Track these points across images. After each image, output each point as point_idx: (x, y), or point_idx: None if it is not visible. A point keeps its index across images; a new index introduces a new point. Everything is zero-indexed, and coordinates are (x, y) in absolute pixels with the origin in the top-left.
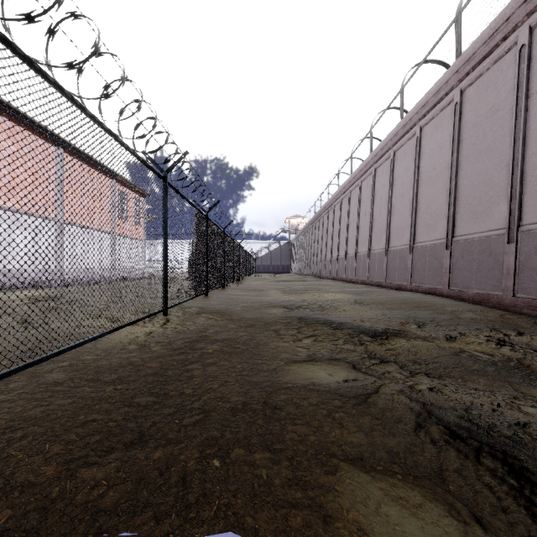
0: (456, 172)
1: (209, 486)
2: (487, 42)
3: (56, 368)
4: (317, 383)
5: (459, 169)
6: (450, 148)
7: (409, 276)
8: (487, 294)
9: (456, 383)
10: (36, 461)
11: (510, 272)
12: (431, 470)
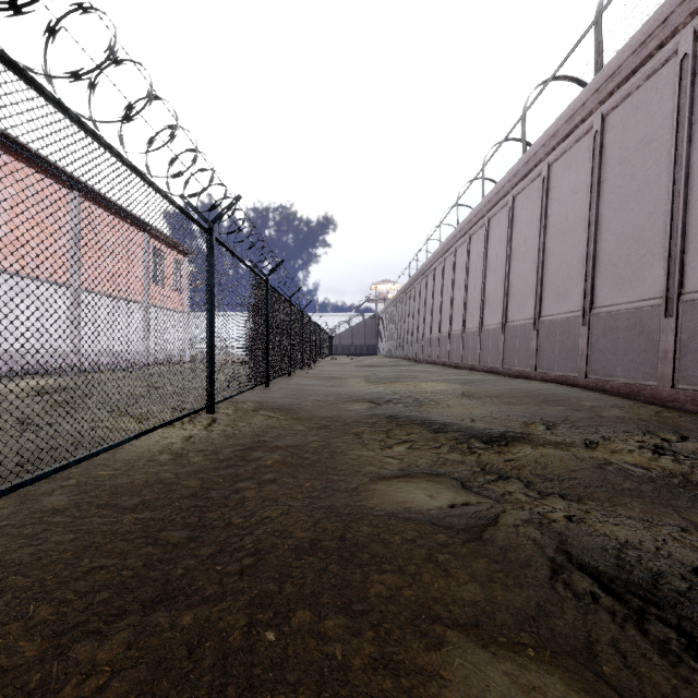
0: (595, 223)
1: (258, 673)
2: (638, 51)
3: (58, 489)
4: (413, 510)
5: (600, 220)
6: (587, 192)
7: (534, 360)
8: (638, 384)
9: (602, 509)
10: (13, 631)
11: (668, 355)
12: (576, 642)
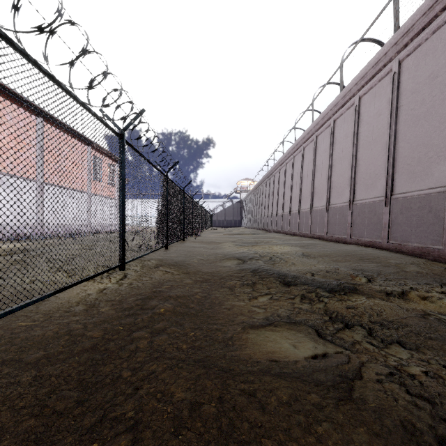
0: (394, 135)
1: None
2: (427, 13)
3: None
4: (282, 362)
5: (397, 133)
6: (388, 114)
7: (349, 230)
8: (428, 247)
9: (441, 358)
10: None
11: None
12: None
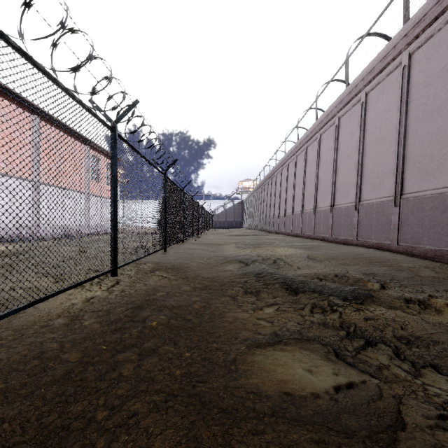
0: (404, 132)
1: None
2: (440, 1)
3: None
4: (298, 398)
5: (407, 129)
6: (397, 110)
7: (355, 232)
8: (442, 250)
9: None
10: None
11: None
12: None
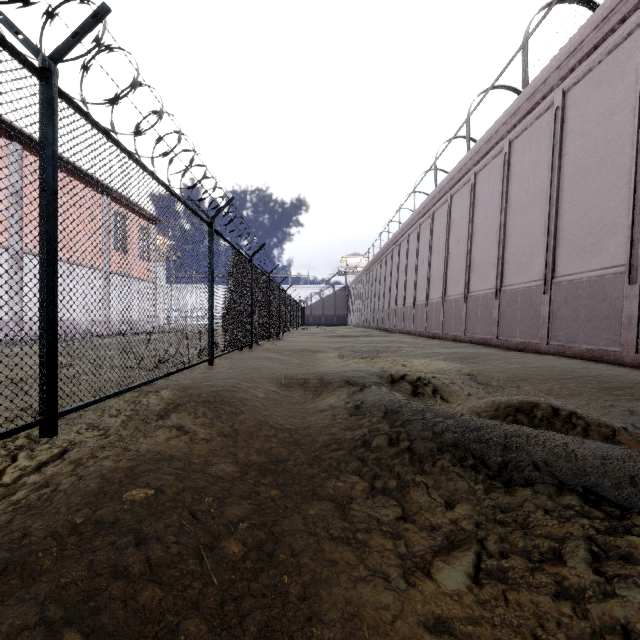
0: None
1: None
2: None
3: None
4: None
5: None
6: (631, 111)
7: (545, 330)
8: None
9: None
10: None
11: None
12: None
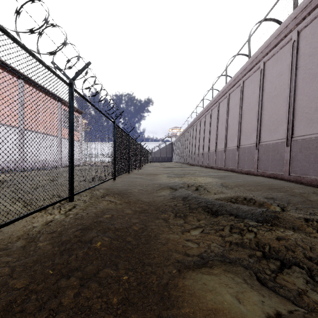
0: (294, 90)
1: None
2: None
3: None
4: None
5: (296, 88)
6: (288, 74)
7: (256, 165)
8: None
9: None
10: None
11: None
12: None
